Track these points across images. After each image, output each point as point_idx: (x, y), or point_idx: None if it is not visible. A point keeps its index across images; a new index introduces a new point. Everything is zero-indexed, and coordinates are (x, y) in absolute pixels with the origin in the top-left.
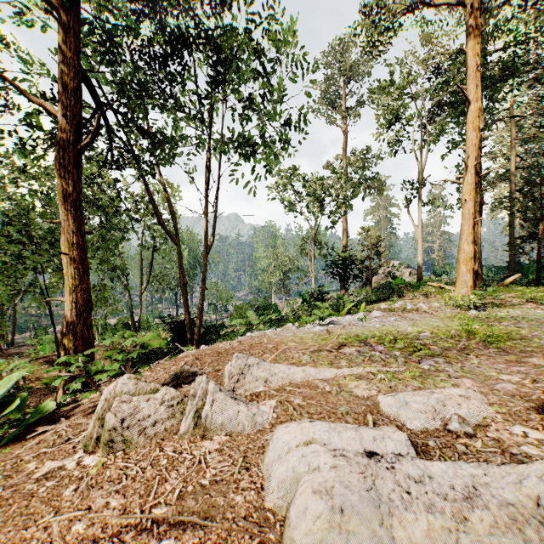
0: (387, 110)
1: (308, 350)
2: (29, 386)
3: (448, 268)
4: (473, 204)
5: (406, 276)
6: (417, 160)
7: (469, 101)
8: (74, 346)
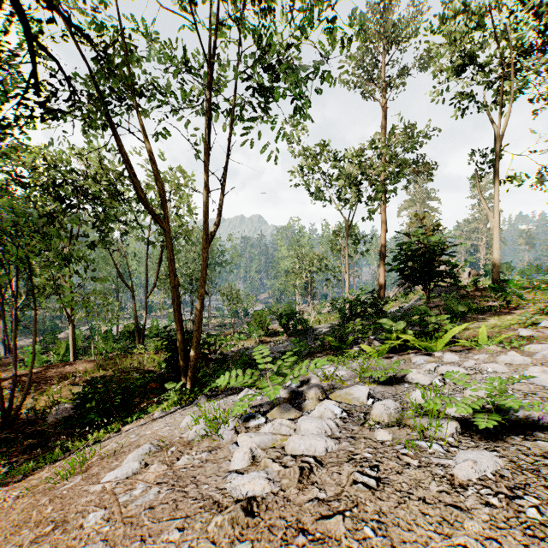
0: (459, 46)
1: None
2: None
3: (504, 268)
4: None
5: (465, 277)
6: (493, 122)
7: None
8: None
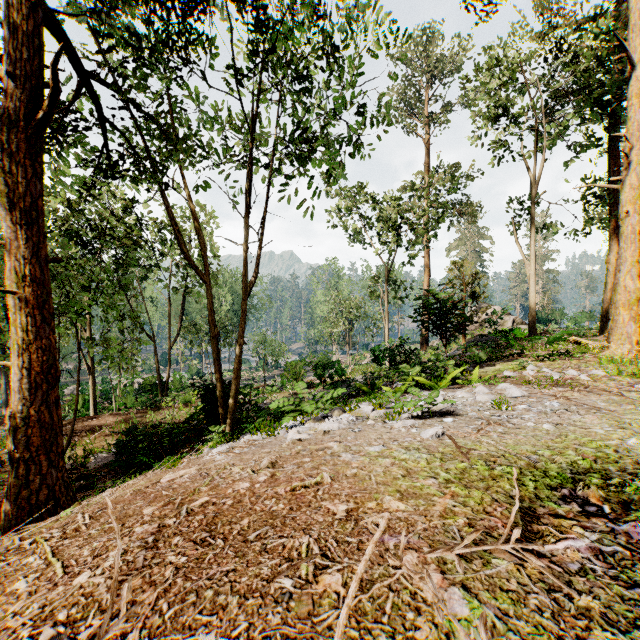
0: (491, 100)
1: (452, 553)
2: (4, 475)
3: (557, 315)
4: (639, 218)
5: (509, 326)
6: (529, 170)
7: (633, 63)
8: (25, 437)
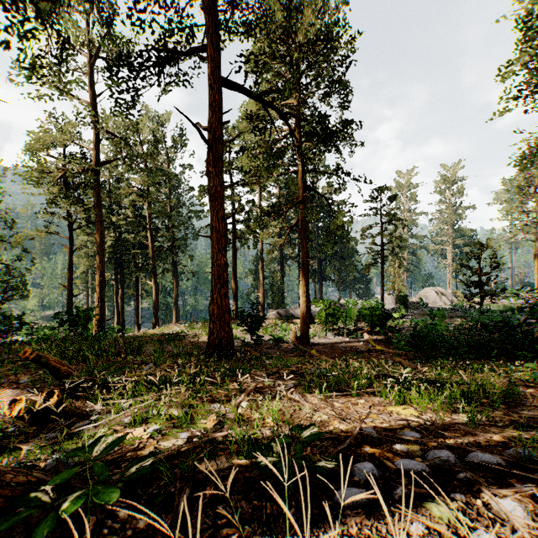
0: None
1: None
2: None
3: None
4: None
5: None
6: None
7: None
8: None
